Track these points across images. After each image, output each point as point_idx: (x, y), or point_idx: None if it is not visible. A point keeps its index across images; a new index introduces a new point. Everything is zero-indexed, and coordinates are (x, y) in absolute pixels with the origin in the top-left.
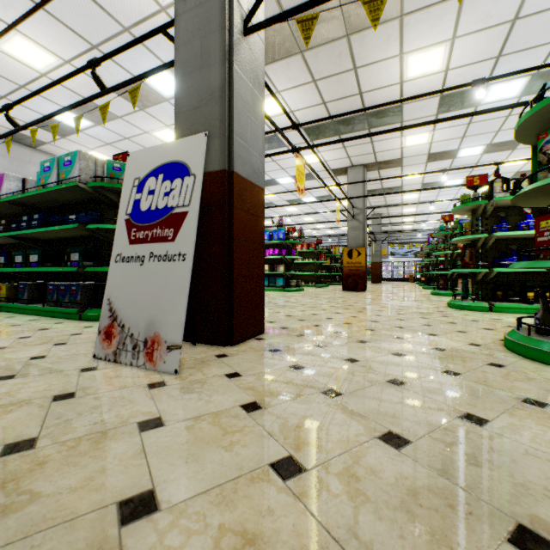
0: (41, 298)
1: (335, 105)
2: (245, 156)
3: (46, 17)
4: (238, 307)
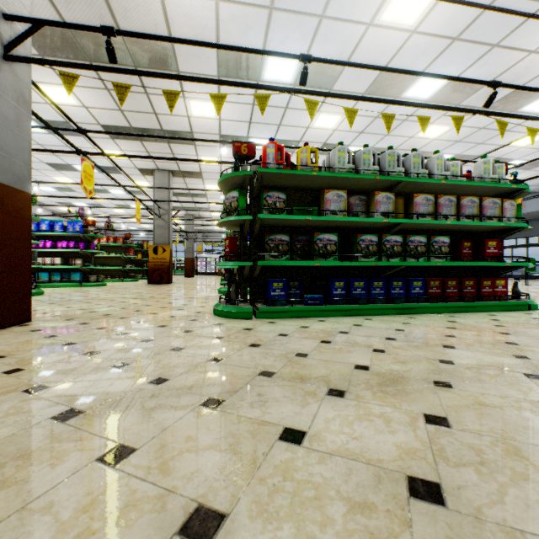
0: None
1: (133, 115)
2: (6, 166)
3: None
4: None
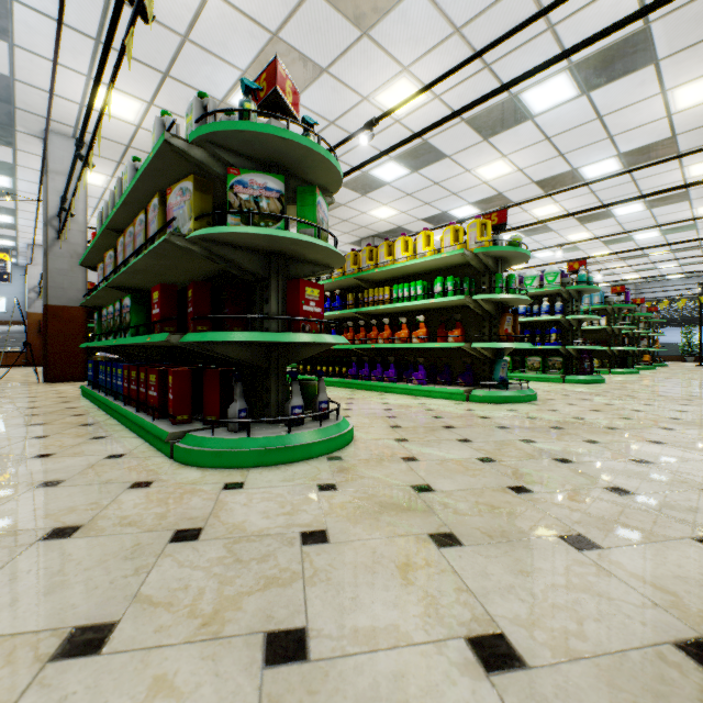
0: None
1: None
2: (61, 295)
3: None
4: (53, 366)
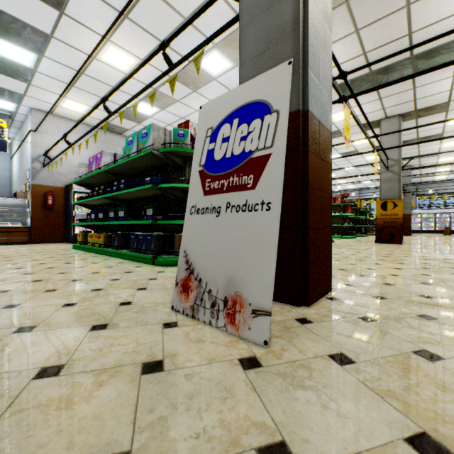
0: (126, 245)
1: (377, 53)
2: (317, 95)
3: (129, 25)
4: (312, 262)
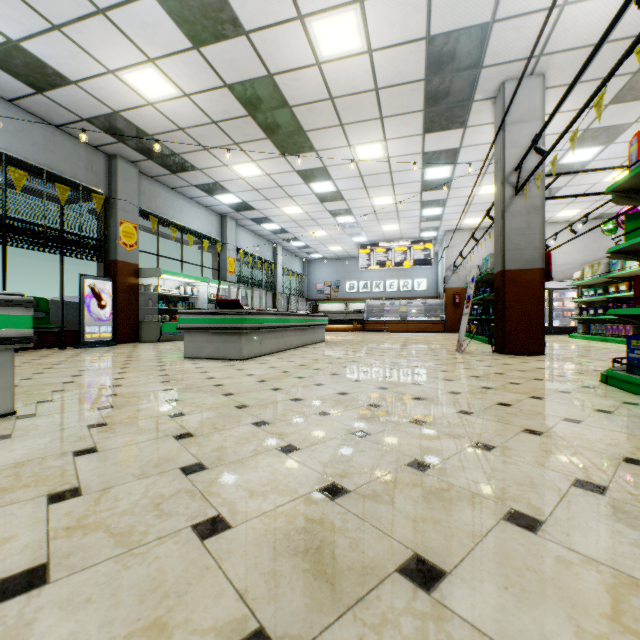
0: None
1: None
2: (517, 258)
3: (488, 175)
4: (509, 336)
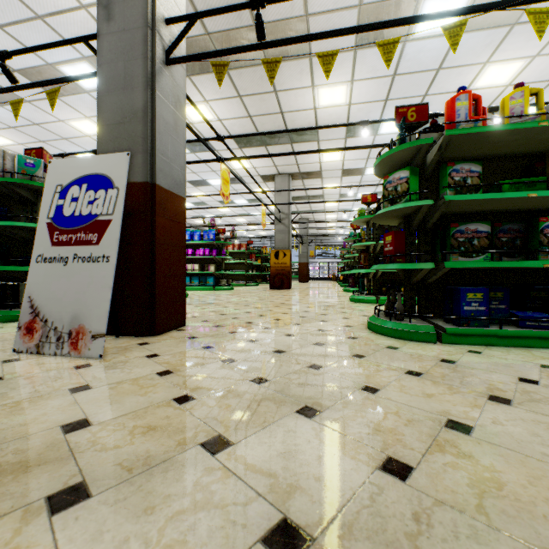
0: None
1: (260, 119)
2: (167, 170)
3: None
4: (160, 302)
